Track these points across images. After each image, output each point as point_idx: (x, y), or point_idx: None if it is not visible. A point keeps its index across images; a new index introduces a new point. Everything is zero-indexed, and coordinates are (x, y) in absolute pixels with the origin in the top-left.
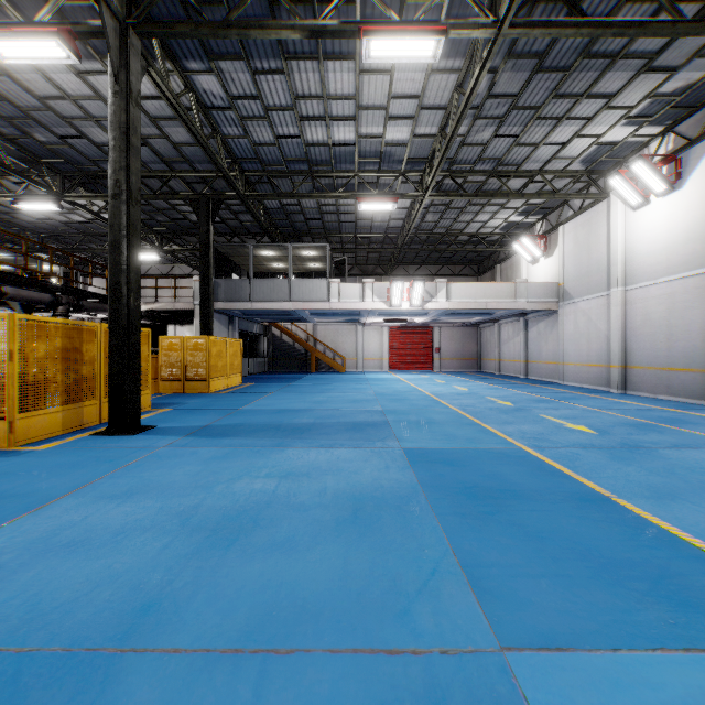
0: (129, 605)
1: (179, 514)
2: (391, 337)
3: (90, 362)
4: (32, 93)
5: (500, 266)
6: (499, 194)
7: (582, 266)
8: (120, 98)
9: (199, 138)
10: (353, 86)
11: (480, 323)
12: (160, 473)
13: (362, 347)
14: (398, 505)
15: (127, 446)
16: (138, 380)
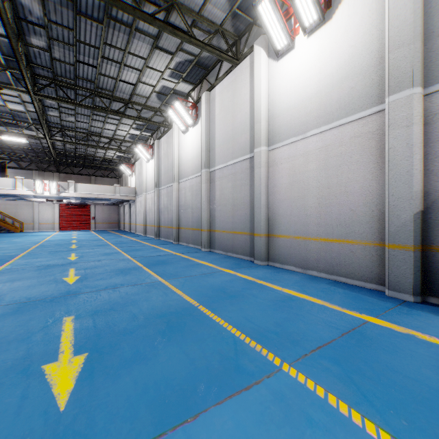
0: None
1: None
2: (61, 210)
3: None
4: None
5: (125, 175)
6: (92, 145)
7: (140, 181)
8: None
9: None
10: None
11: (119, 203)
12: None
13: (39, 216)
14: None
15: None
16: None
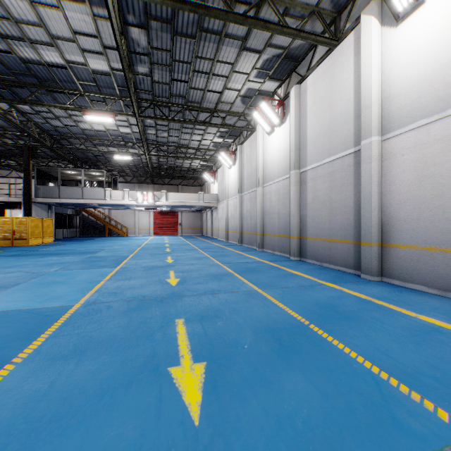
0: None
1: None
2: (155, 217)
3: None
4: None
5: (207, 183)
6: (180, 156)
7: (222, 188)
8: None
9: (19, 127)
10: None
11: (201, 210)
12: None
13: (139, 222)
14: (64, 263)
15: None
16: None
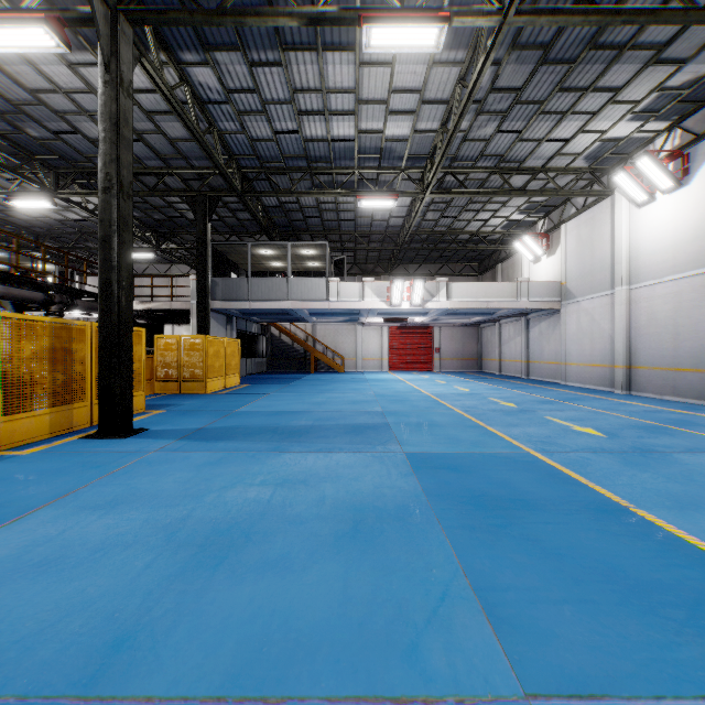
0: (100, 639)
1: (164, 528)
2: (391, 337)
3: (81, 363)
4: (23, 85)
5: (501, 265)
6: (501, 191)
7: (585, 264)
8: (111, 88)
9: (195, 132)
10: (352, 79)
11: (481, 323)
12: (148, 480)
13: (362, 347)
14: (401, 516)
15: (116, 451)
16: (129, 381)
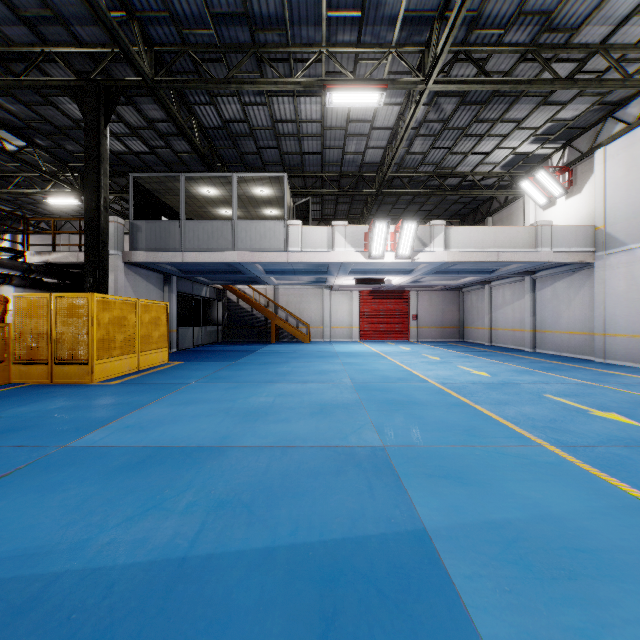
0: None
1: None
2: (362, 302)
3: None
4: None
5: (492, 218)
6: (540, 80)
7: None
8: None
9: None
10: None
11: (464, 286)
12: None
13: (330, 314)
14: None
15: None
16: None
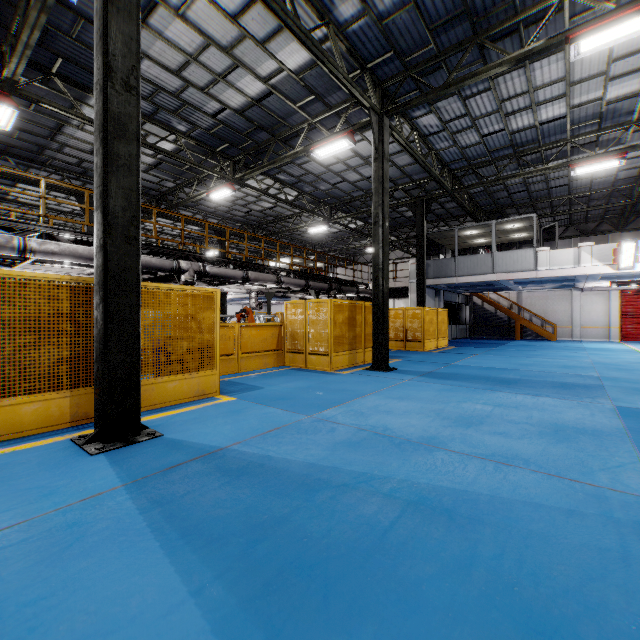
0: (424, 435)
1: (433, 411)
2: (622, 302)
3: (359, 326)
4: (323, 165)
5: None
6: None
7: None
8: (378, 161)
9: (420, 161)
10: (562, 70)
11: None
12: (413, 392)
13: (580, 314)
14: (596, 434)
15: (386, 377)
16: (387, 338)
